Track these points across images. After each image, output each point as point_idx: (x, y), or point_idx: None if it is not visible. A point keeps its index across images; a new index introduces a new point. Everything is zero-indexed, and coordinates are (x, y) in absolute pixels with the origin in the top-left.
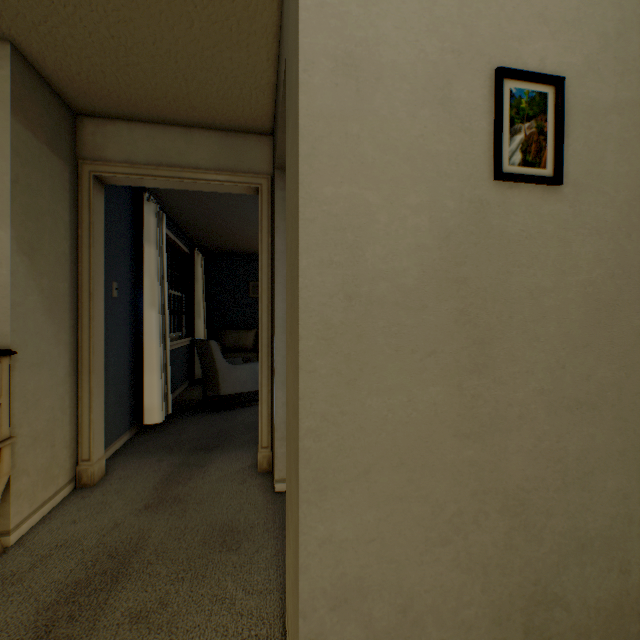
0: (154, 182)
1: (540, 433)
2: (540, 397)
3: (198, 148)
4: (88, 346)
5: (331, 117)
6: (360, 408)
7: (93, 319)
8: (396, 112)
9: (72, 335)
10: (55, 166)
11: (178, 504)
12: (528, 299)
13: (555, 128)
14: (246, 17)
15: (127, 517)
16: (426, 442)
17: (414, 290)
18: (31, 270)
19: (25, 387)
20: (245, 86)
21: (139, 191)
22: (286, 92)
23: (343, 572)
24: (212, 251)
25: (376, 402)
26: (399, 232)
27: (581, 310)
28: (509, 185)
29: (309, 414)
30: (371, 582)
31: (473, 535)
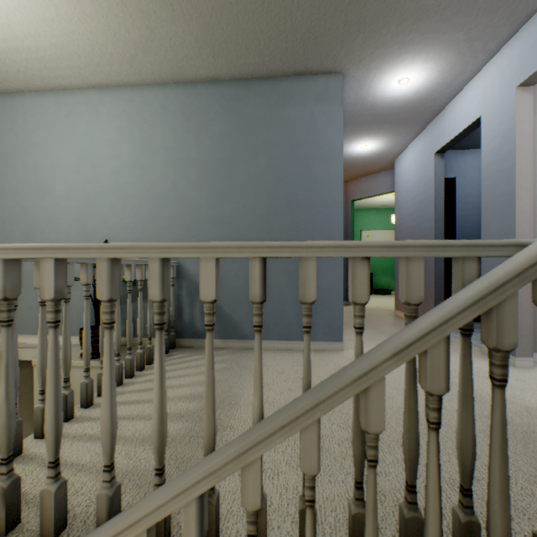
0: None
1: None
2: None
3: None
4: None
5: None
6: None
7: None
8: None
9: None
10: None
11: None
12: None
13: None
14: None
15: None
16: None
17: None
18: (30, 423)
19: None
20: None
21: None
22: None
23: None
24: None
25: None
26: None
27: None
28: None
29: None
30: None
31: None
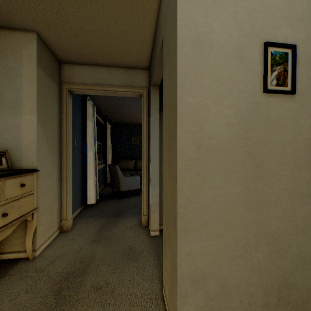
0: (94, 92)
1: (284, 208)
2: (284, 192)
3: (114, 76)
4: (66, 167)
5: (190, 67)
6: (203, 195)
7: (68, 155)
8: (219, 64)
9: (59, 162)
10: (53, 86)
11: (107, 240)
12: (279, 147)
13: (292, 68)
14: (142, 18)
15: (85, 245)
16: (232, 211)
17: (227, 143)
18: (44, 133)
19: (42, 186)
20: (138, 48)
21: (84, 96)
22: (163, 53)
23: (196, 268)
24: (114, 123)
25: (210, 193)
26: (220, 117)
27: (304, 152)
28: (270, 95)
29: (181, 198)
30: (208, 273)
31: (254, 254)
